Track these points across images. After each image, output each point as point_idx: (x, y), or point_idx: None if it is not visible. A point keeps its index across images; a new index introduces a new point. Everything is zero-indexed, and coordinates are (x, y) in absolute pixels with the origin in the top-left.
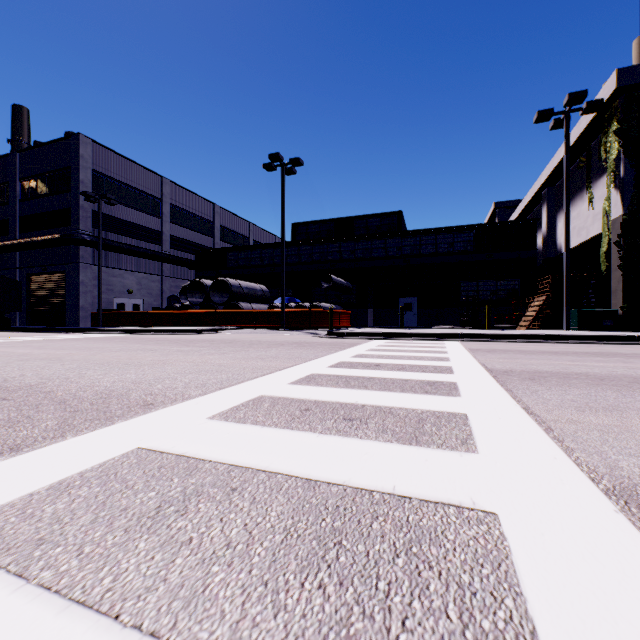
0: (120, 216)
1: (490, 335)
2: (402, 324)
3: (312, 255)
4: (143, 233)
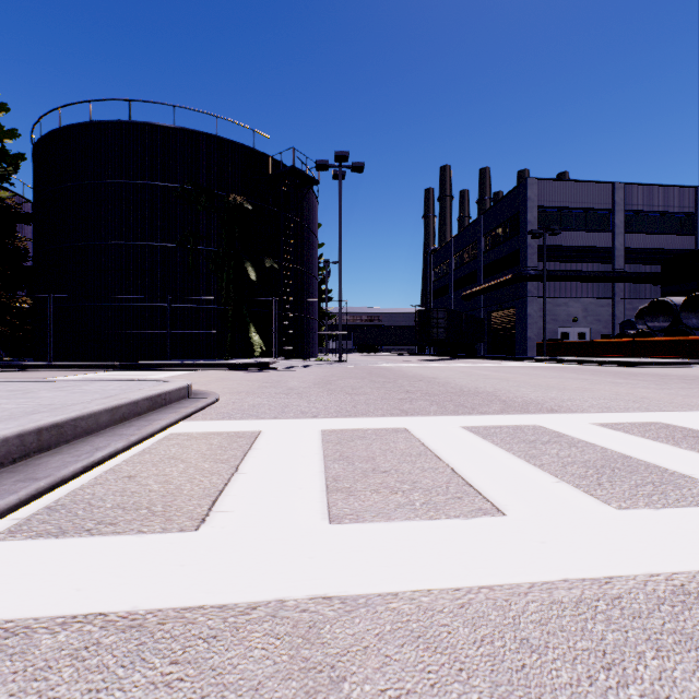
0: (563, 243)
1: None
2: None
3: None
4: (589, 254)
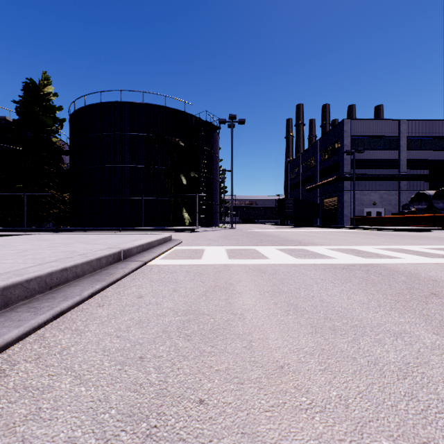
0: (367, 157)
1: None
2: None
3: None
4: (383, 164)
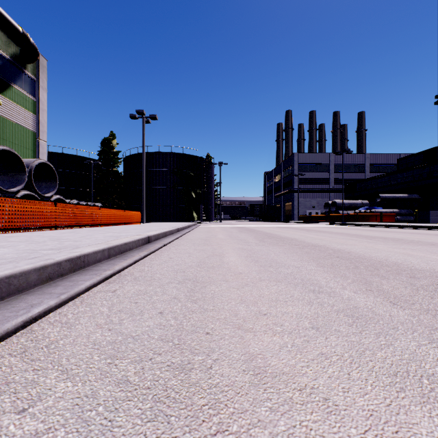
0: (309, 177)
1: (361, 224)
2: (380, 220)
3: (397, 180)
4: (319, 181)
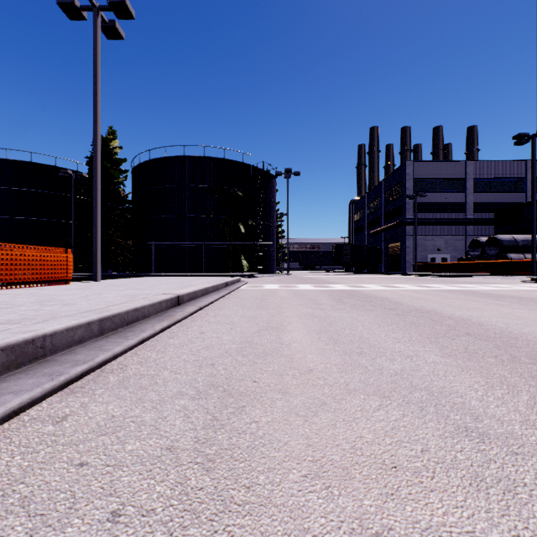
0: (431, 201)
1: None
2: None
3: None
4: (449, 207)
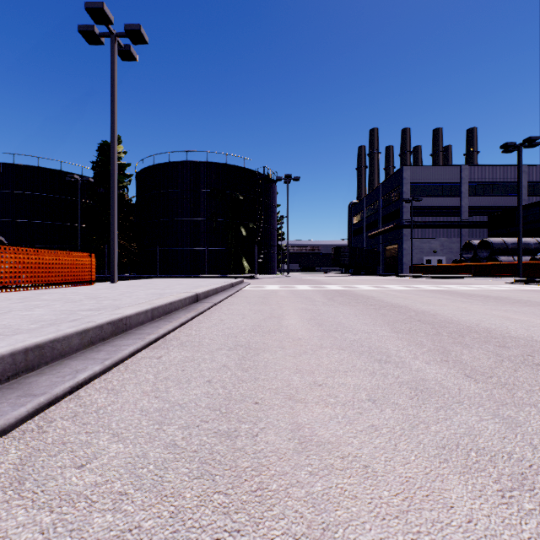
0: (427, 204)
1: None
2: None
3: None
4: (444, 211)
